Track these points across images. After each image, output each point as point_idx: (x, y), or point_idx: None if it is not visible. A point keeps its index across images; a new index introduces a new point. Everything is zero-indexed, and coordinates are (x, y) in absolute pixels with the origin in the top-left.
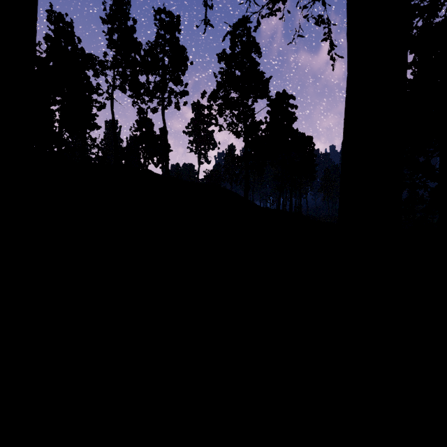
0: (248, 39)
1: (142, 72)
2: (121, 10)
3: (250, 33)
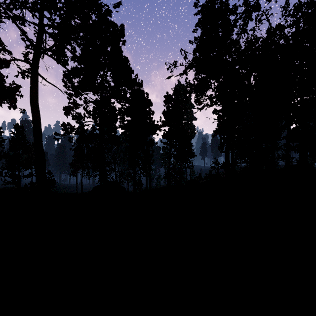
0: None
1: None
2: None
3: None
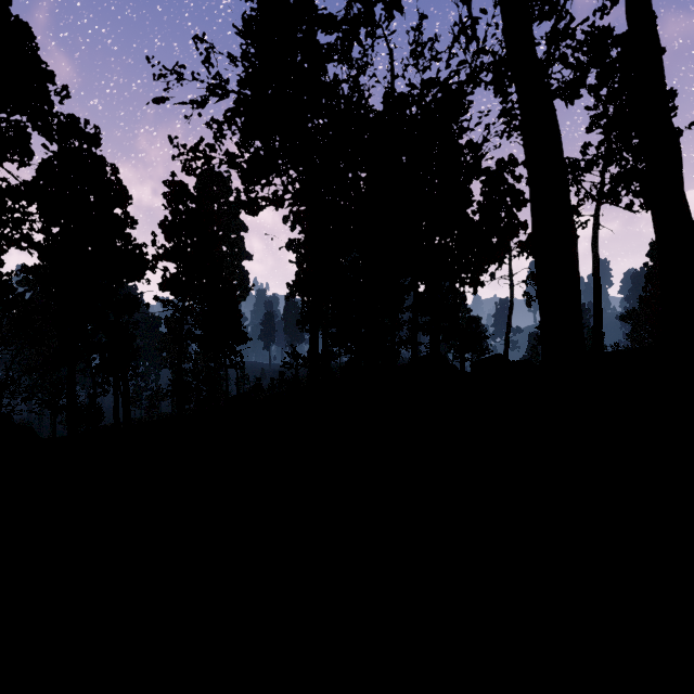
0: None
1: None
2: None
3: None
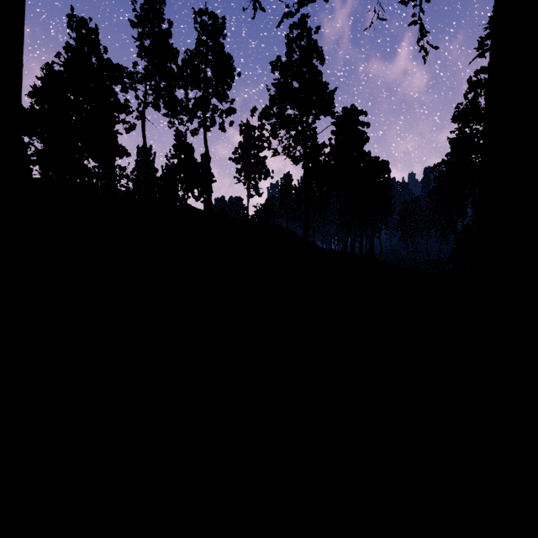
0: (309, 43)
1: (179, 86)
2: (154, 10)
3: (310, 35)
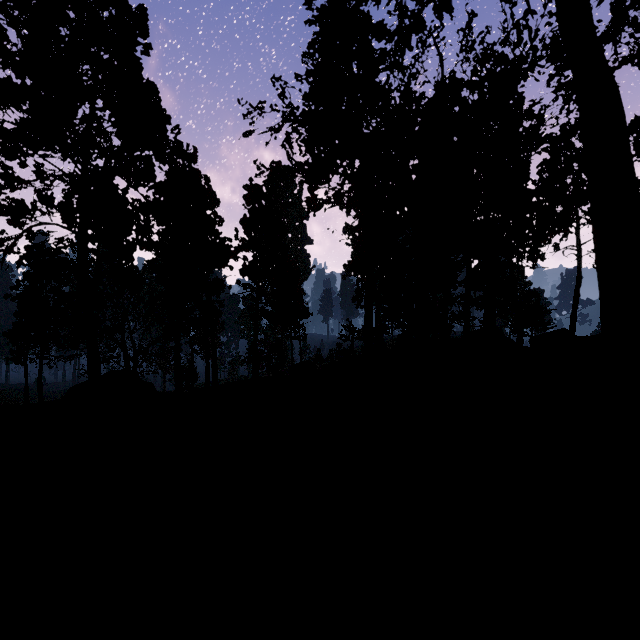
0: None
1: None
2: None
3: None
